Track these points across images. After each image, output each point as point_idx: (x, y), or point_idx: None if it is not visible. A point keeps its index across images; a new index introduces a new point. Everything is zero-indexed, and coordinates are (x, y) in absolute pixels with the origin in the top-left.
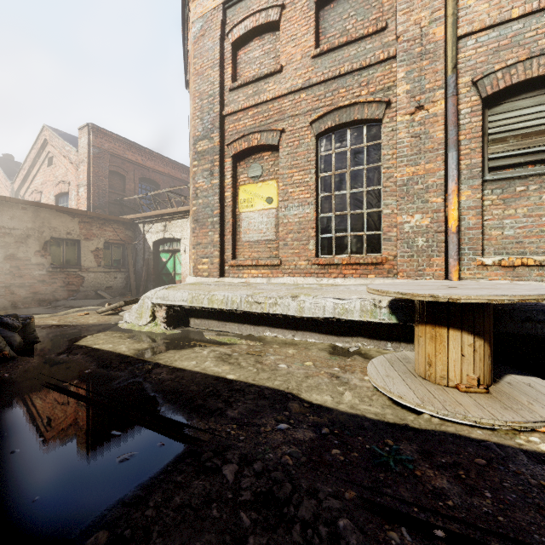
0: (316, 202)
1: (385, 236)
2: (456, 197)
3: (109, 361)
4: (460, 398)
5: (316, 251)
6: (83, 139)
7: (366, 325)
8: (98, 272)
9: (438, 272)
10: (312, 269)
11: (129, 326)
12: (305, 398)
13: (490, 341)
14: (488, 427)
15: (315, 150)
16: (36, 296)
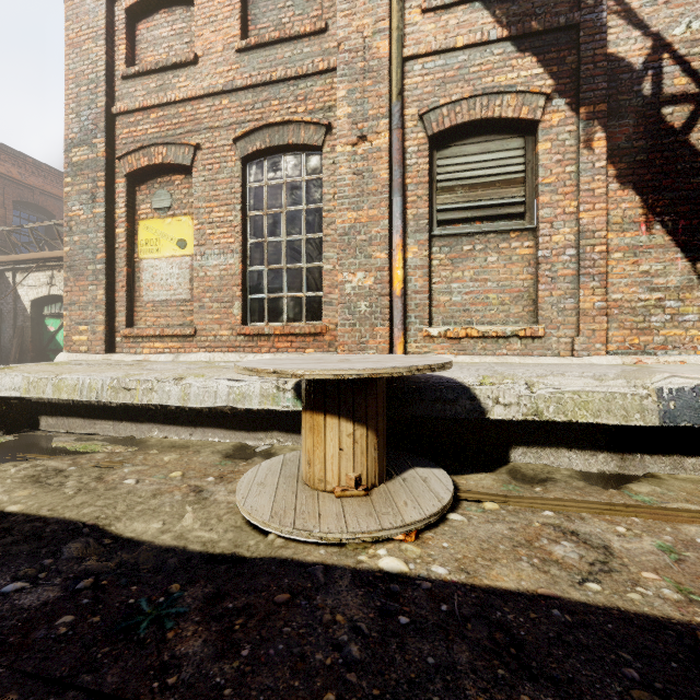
0: (243, 249)
1: (326, 298)
2: (400, 252)
3: None
4: (327, 506)
5: (243, 317)
6: None
7: (283, 415)
8: None
9: (382, 345)
10: (238, 341)
11: None
12: (115, 531)
13: (376, 429)
14: (340, 543)
15: (241, 178)
16: None
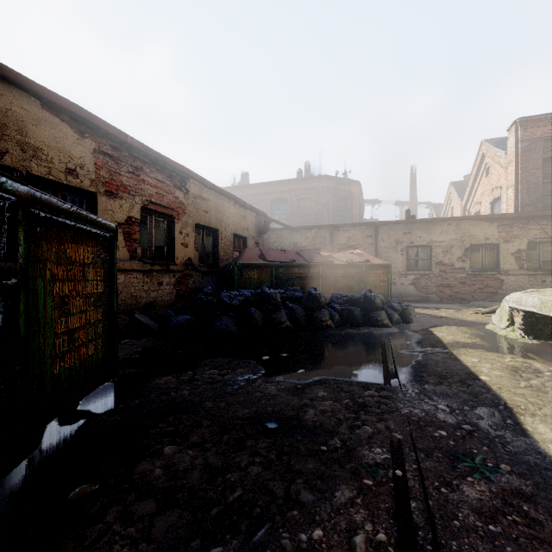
0: None
1: None
2: None
3: (425, 341)
4: None
5: None
6: (511, 138)
7: None
8: (519, 274)
9: None
10: None
11: (491, 327)
12: (521, 420)
13: None
14: None
15: None
16: (457, 295)
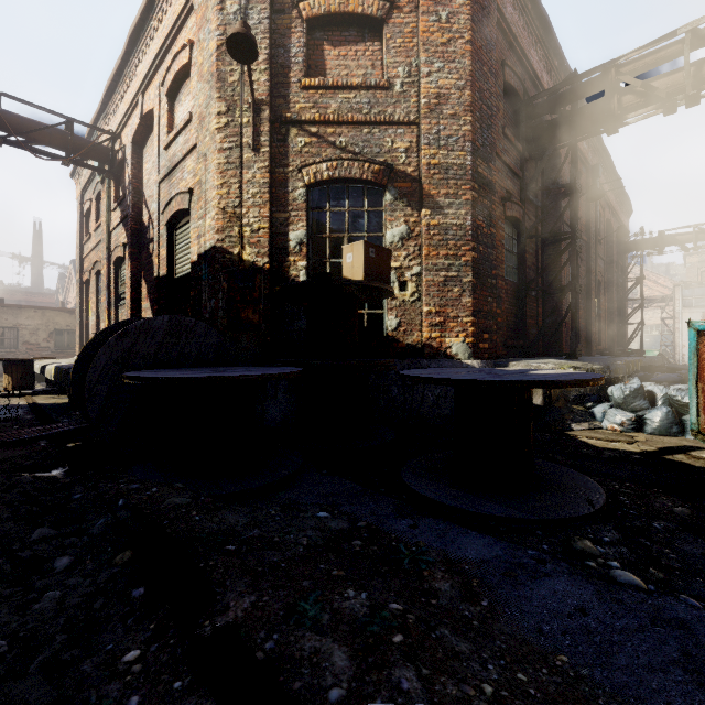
0: (97, 313)
1: None
2: (106, 315)
3: None
4: None
5: None
6: None
7: None
8: None
9: None
10: None
11: None
12: None
13: (12, 376)
14: None
15: (96, 284)
16: None
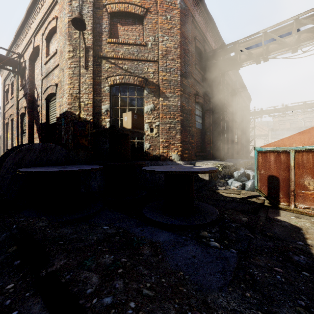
0: (12, 139)
1: None
2: (16, 140)
3: None
4: None
5: None
6: None
7: None
8: None
9: None
10: None
11: None
12: None
13: None
14: None
15: (11, 125)
16: None
